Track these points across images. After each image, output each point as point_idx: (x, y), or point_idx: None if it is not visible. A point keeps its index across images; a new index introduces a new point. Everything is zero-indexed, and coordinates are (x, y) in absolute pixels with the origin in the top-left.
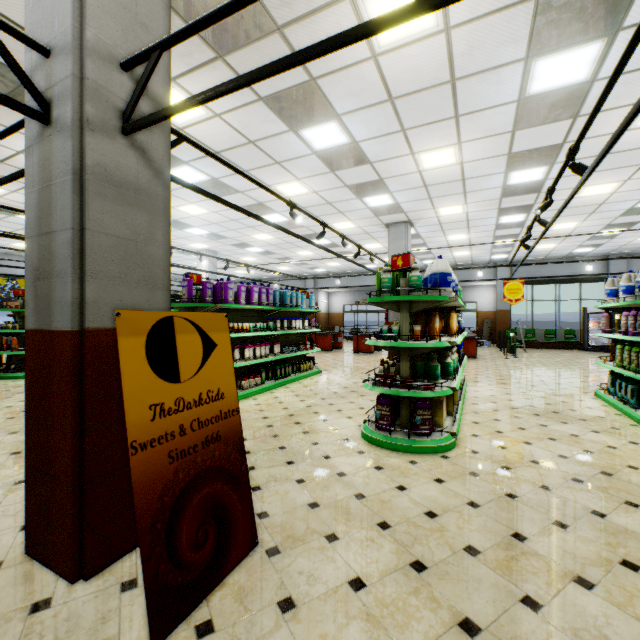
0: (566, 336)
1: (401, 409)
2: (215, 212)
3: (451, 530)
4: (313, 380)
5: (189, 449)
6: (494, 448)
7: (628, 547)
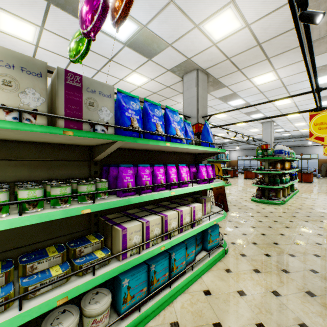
0: None
1: (264, 192)
2: None
3: (276, 214)
4: (229, 187)
5: (218, 188)
6: (298, 205)
7: (325, 220)
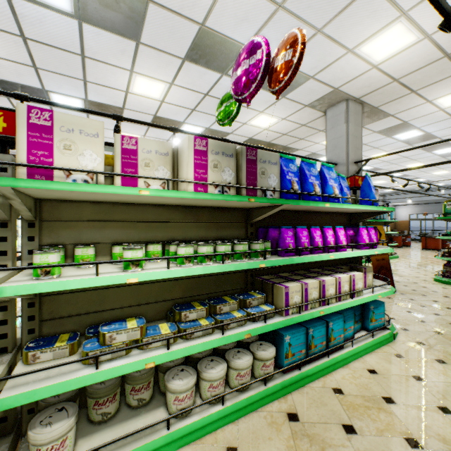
0: None
1: None
2: None
3: None
4: (394, 260)
5: (378, 259)
6: None
7: None
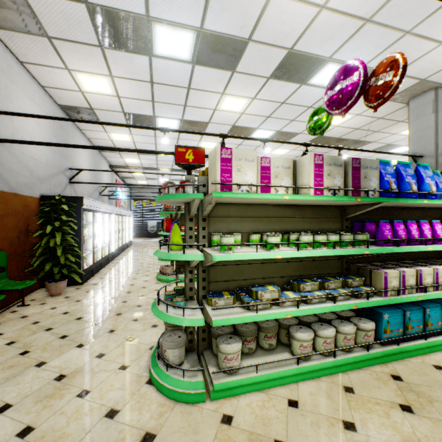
0: None
1: None
2: (406, 160)
3: None
4: None
5: None
6: None
7: None
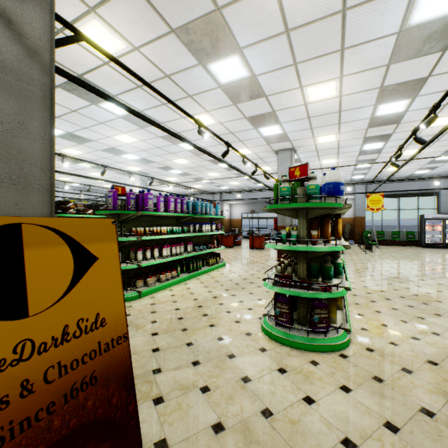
0: (407, 236)
1: (298, 306)
2: (143, 141)
3: None
4: (219, 272)
5: (38, 413)
6: (387, 345)
7: None
